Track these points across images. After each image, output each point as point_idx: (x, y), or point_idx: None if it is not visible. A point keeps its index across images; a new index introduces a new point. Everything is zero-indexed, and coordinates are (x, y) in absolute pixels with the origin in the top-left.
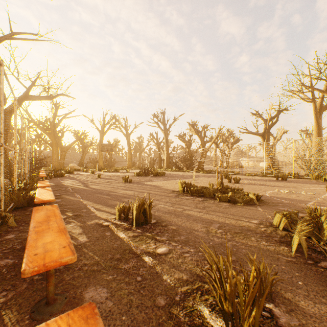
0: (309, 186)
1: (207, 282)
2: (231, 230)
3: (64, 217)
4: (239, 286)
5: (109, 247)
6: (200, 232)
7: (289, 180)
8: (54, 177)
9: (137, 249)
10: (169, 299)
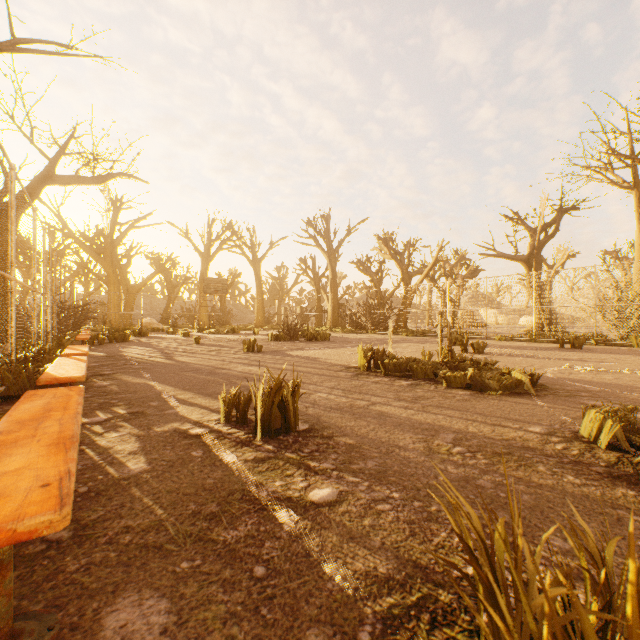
0: (634, 359)
1: (445, 584)
2: (485, 447)
3: (107, 417)
4: (588, 632)
5: (194, 484)
6: (412, 451)
7: (587, 348)
8: (108, 342)
9: (261, 490)
10: (340, 639)
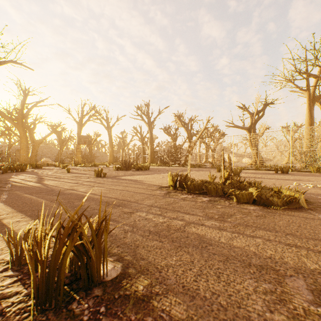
0: None
1: None
2: None
3: None
4: None
5: None
6: None
7: (290, 173)
8: (10, 172)
9: None
10: None
